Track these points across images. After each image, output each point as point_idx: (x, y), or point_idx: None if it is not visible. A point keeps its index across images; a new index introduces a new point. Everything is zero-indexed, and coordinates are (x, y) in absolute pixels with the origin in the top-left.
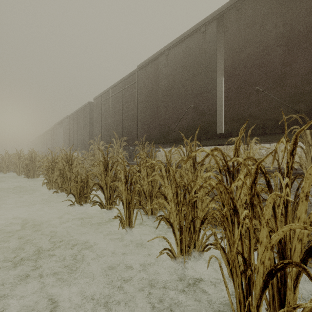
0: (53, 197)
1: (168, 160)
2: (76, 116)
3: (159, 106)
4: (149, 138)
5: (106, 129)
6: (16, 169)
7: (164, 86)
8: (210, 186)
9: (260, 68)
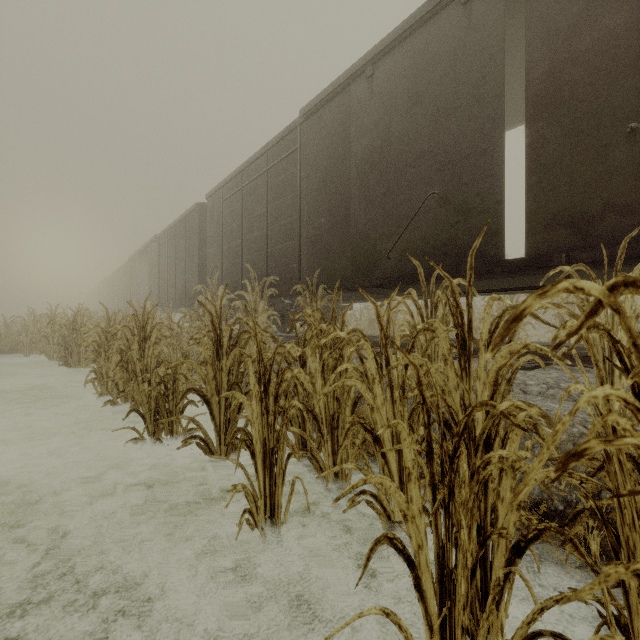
0: (109, 412)
1: (384, 330)
2: (172, 235)
3: (352, 200)
4: (327, 277)
5: (231, 260)
6: (46, 348)
7: (362, 151)
8: (549, 423)
9: (639, 71)
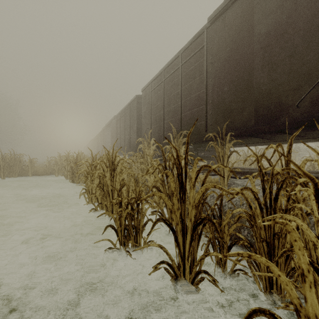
0: (92, 213)
1: None
2: (123, 114)
3: (254, 69)
4: (230, 127)
5: (157, 124)
6: (64, 173)
7: (265, 30)
8: None
9: None
